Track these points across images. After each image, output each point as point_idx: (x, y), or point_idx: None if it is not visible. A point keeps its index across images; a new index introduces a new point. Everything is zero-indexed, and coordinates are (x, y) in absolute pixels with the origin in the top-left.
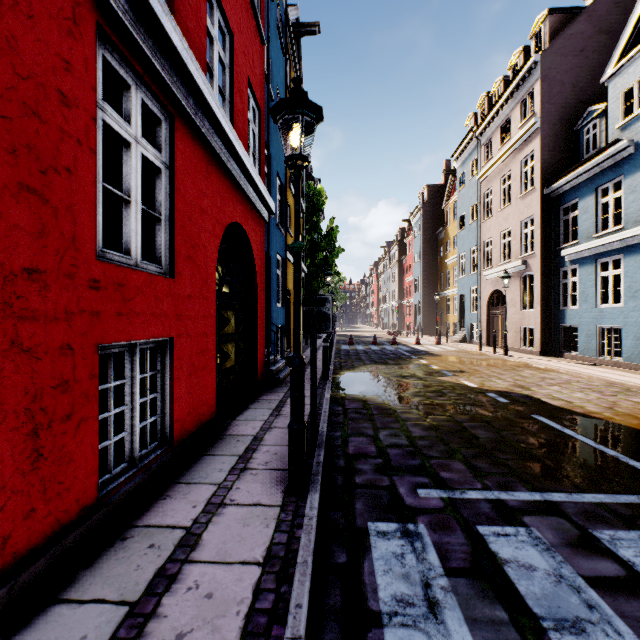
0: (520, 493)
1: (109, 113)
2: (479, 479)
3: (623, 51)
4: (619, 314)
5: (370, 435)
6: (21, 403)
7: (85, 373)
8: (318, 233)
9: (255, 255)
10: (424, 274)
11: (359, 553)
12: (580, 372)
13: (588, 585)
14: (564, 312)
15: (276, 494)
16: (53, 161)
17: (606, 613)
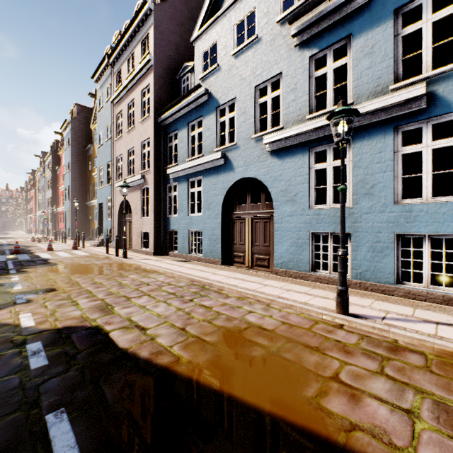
0: None
1: None
2: None
3: (203, 22)
4: (201, 221)
5: None
6: None
7: None
8: None
9: None
10: (73, 184)
11: None
12: (174, 272)
13: None
14: (170, 219)
15: None
16: None
17: None
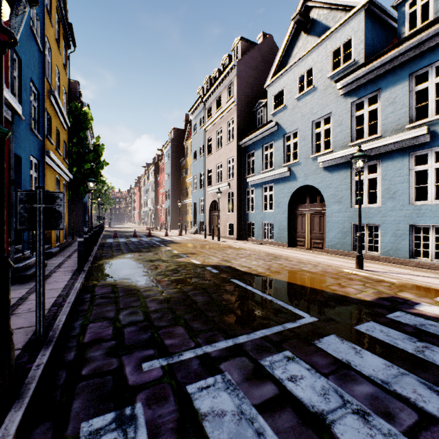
0: (220, 343)
1: None
2: (194, 338)
3: (274, 73)
4: (272, 216)
5: (111, 317)
6: None
7: None
8: (85, 147)
9: None
10: (172, 188)
11: None
12: (255, 249)
13: (258, 413)
14: (248, 214)
15: None
16: None
17: (269, 435)
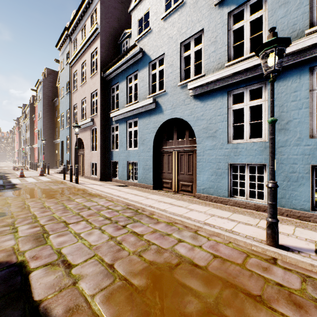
0: None
1: None
2: None
3: None
4: (137, 154)
5: None
6: None
7: None
8: None
9: None
10: (44, 127)
11: None
12: (113, 196)
13: None
14: (112, 153)
15: None
16: None
17: None
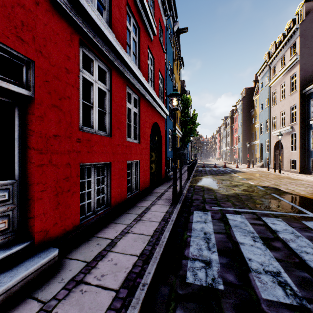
0: (245, 210)
1: (128, 104)
2: (234, 206)
3: None
4: None
5: (201, 195)
6: (117, 172)
7: (125, 167)
8: (188, 117)
9: (161, 132)
10: (243, 133)
11: (190, 215)
12: (312, 180)
13: (249, 224)
14: (312, 152)
15: (169, 203)
16: (121, 121)
17: (250, 227)
